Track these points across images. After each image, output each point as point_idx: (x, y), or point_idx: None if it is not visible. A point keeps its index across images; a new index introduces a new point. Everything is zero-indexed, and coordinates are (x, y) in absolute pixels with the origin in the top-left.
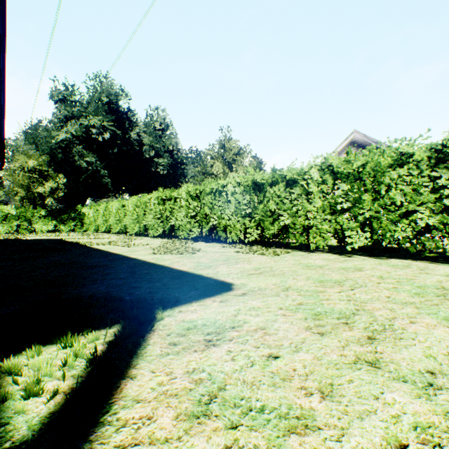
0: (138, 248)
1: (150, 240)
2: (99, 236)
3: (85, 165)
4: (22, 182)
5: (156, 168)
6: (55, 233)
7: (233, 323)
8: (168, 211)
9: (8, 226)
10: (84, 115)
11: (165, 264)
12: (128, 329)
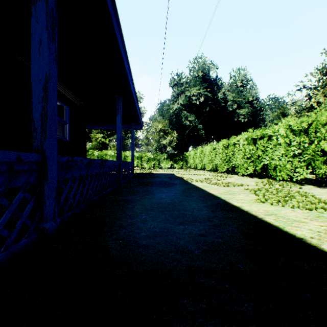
0: (234, 189)
1: (240, 178)
2: (197, 173)
3: (188, 123)
4: (155, 138)
5: (237, 118)
6: (171, 169)
7: None
8: (260, 150)
9: (149, 165)
10: (187, 90)
11: (306, 238)
12: None
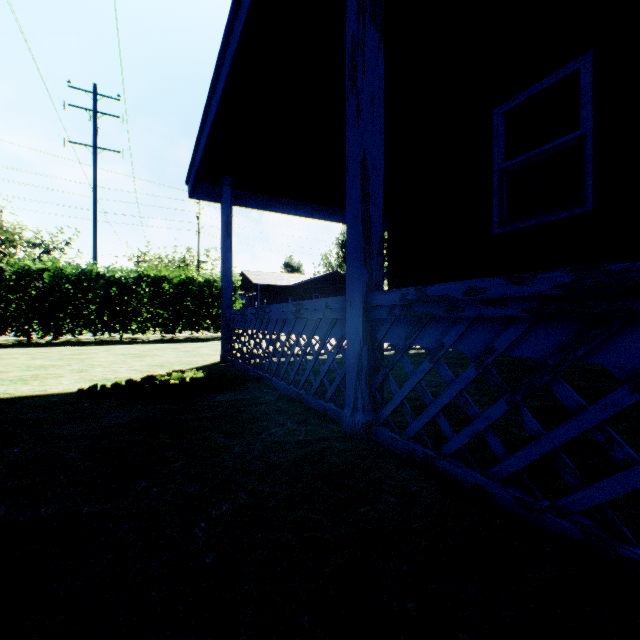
0: None
1: None
2: None
3: None
4: None
5: None
6: None
7: (84, 381)
8: None
9: None
10: None
11: None
12: (150, 375)
